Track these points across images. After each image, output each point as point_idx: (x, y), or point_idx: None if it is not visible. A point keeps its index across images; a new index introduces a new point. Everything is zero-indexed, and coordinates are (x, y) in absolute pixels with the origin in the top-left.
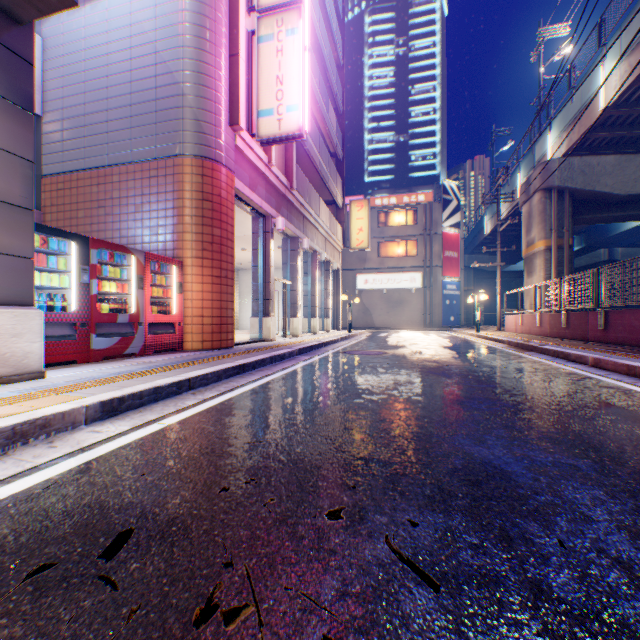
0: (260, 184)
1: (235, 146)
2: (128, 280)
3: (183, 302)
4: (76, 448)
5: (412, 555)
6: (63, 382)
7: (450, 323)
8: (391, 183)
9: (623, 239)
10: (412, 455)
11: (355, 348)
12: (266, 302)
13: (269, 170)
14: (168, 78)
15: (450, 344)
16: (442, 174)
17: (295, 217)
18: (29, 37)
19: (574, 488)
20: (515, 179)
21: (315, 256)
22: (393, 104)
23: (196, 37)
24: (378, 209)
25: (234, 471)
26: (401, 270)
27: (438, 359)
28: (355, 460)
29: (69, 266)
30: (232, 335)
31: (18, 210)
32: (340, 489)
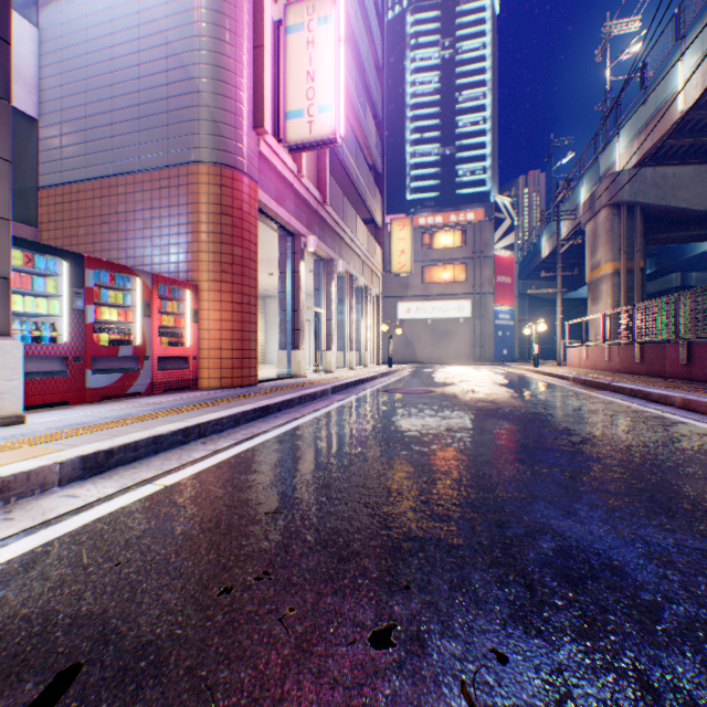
0: (288, 197)
1: (259, 152)
2: (132, 306)
3: (198, 332)
4: (38, 521)
5: None
6: (44, 429)
7: (503, 357)
8: (436, 201)
9: (699, 262)
10: (482, 534)
11: (397, 386)
12: (295, 333)
13: (299, 182)
14: (181, 73)
15: (506, 381)
16: (493, 191)
17: (329, 236)
18: (4, 9)
19: None
20: (577, 194)
21: (351, 281)
22: (438, 113)
23: (213, 25)
24: (422, 229)
25: (242, 559)
26: (448, 297)
27: (495, 399)
28: (406, 541)
29: (60, 289)
30: (256, 371)
31: None
32: (388, 591)
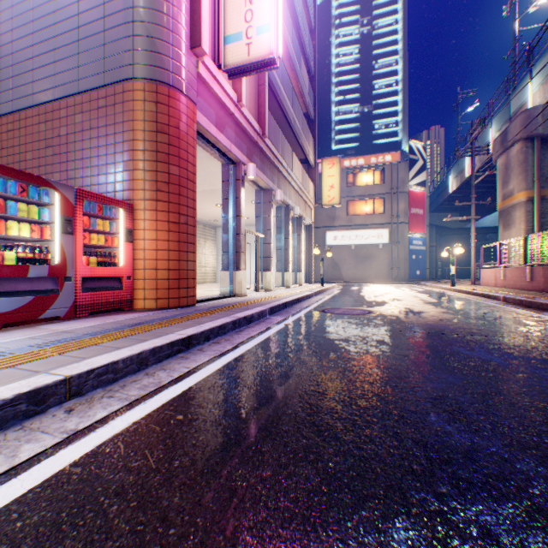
0: (229, 125)
1: (198, 75)
2: (50, 222)
3: (133, 252)
4: None
5: None
6: None
7: (416, 277)
8: (356, 150)
9: None
10: None
11: (333, 305)
12: (236, 255)
13: (239, 111)
14: None
15: (435, 300)
16: (404, 140)
17: (268, 168)
18: None
19: None
20: (486, 134)
21: (288, 210)
22: (358, 78)
23: None
24: (346, 170)
25: None
26: (368, 227)
27: (445, 323)
28: None
29: None
30: (194, 291)
31: None
32: None
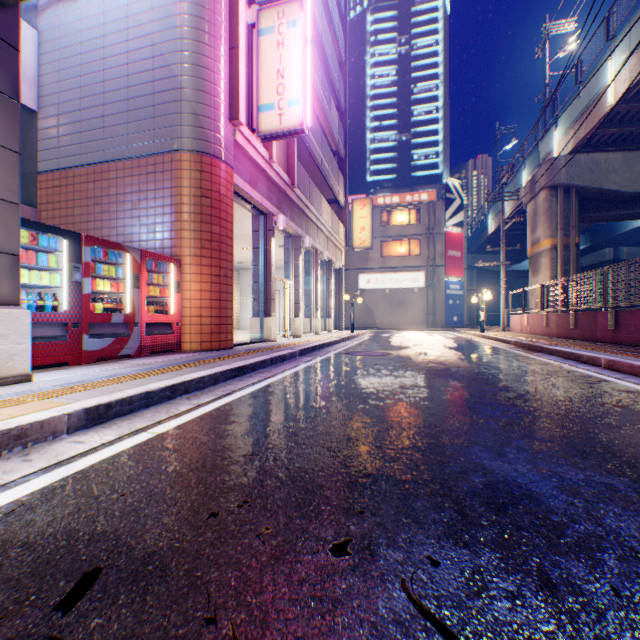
0: (261, 181)
1: (235, 141)
2: (123, 279)
3: (181, 302)
4: (53, 462)
5: (436, 608)
6: (50, 386)
7: (453, 323)
8: (393, 182)
9: (629, 238)
10: (425, 471)
11: (358, 349)
12: (267, 302)
13: (270, 167)
14: (166, 71)
15: (455, 345)
16: (445, 173)
17: (296, 215)
18: (14, 21)
19: (616, 514)
20: (519, 177)
21: (317, 255)
22: (395, 103)
23: (194, 29)
24: (380, 208)
25: (226, 491)
26: (404, 270)
27: (444, 360)
28: (362, 477)
29: (60, 264)
30: (232, 335)
31: (2, 204)
32: (346, 515)
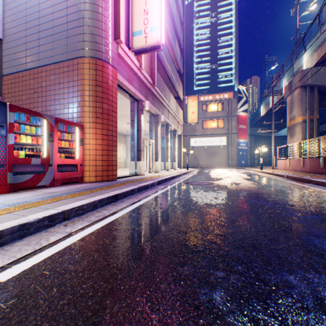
0: (134, 80)
1: (118, 53)
2: (41, 135)
3: (83, 151)
4: None
5: None
6: None
7: (242, 164)
8: (208, 90)
9: None
10: None
11: (192, 180)
12: (139, 152)
13: (140, 72)
14: (74, 8)
15: (249, 177)
16: (235, 85)
17: (156, 103)
18: None
19: None
20: (281, 83)
21: (168, 126)
22: (209, 48)
23: None
24: (202, 102)
25: None
26: (215, 135)
27: (250, 189)
28: None
29: None
30: (116, 172)
31: None
32: None
